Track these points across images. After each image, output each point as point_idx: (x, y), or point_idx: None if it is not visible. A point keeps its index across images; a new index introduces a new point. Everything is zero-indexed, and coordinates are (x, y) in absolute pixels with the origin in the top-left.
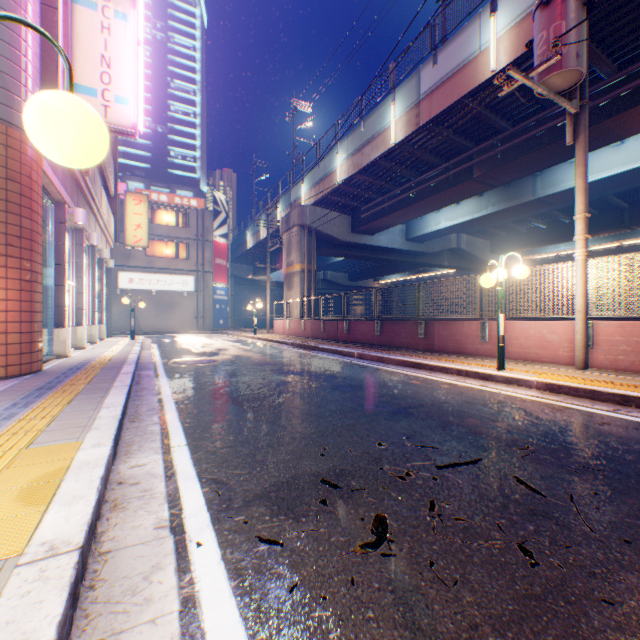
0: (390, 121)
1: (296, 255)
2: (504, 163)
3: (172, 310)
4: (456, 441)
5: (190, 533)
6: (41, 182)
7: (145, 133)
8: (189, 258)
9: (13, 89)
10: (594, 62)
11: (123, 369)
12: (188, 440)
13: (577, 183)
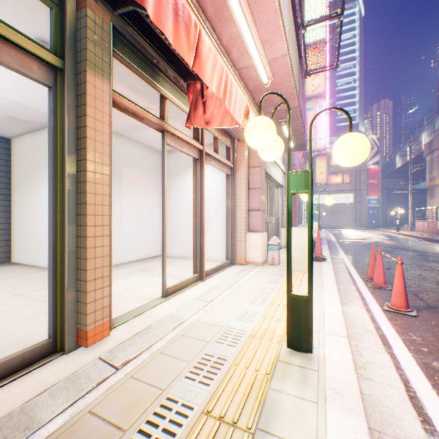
0: None
1: (436, 172)
2: None
3: (338, 215)
4: None
5: (345, 263)
6: None
7: None
8: (349, 182)
9: (291, 154)
10: None
11: (322, 240)
12: (346, 256)
13: None
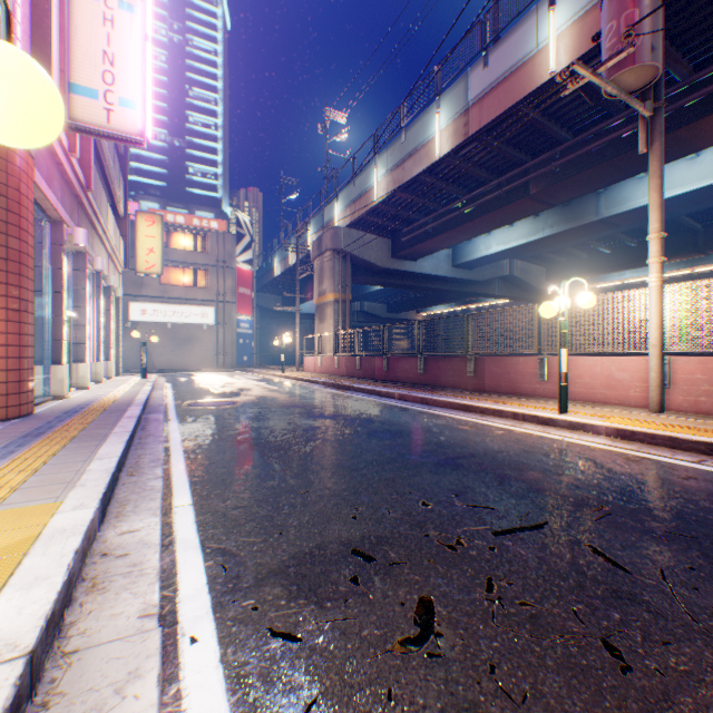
0: (435, 131)
1: (329, 283)
2: (564, 178)
3: (190, 345)
4: (515, 500)
5: (183, 624)
6: (32, 196)
7: (160, 147)
8: (209, 287)
9: None
10: (668, 62)
11: (127, 412)
12: (194, 498)
13: (651, 197)
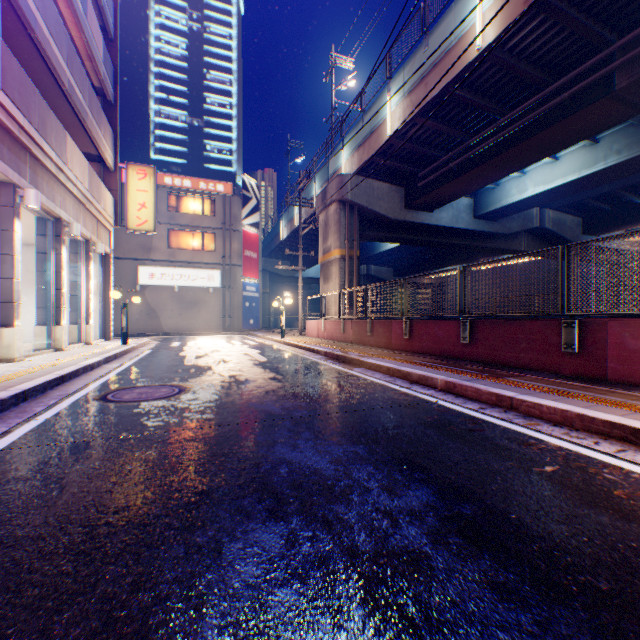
0: (473, 17)
1: (334, 238)
2: None
3: (196, 308)
4: None
5: None
6: None
7: (181, 128)
8: (215, 250)
9: None
10: None
11: None
12: None
13: None
